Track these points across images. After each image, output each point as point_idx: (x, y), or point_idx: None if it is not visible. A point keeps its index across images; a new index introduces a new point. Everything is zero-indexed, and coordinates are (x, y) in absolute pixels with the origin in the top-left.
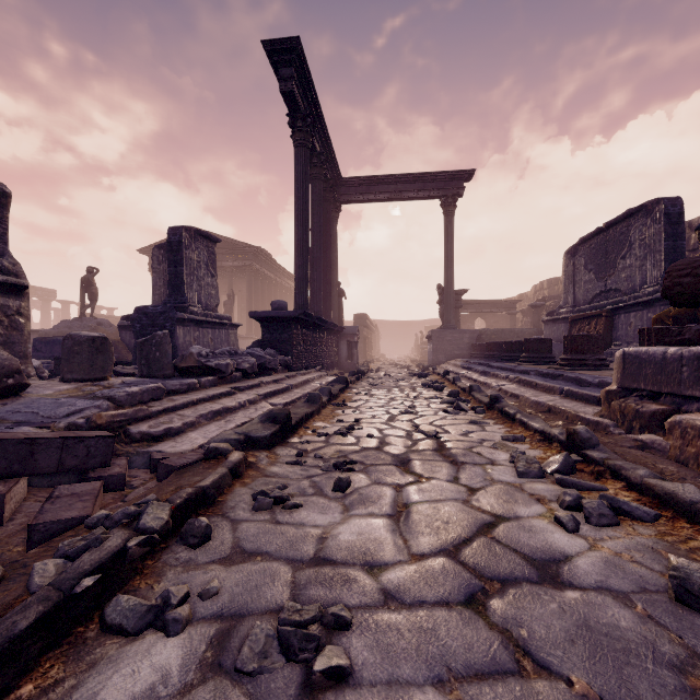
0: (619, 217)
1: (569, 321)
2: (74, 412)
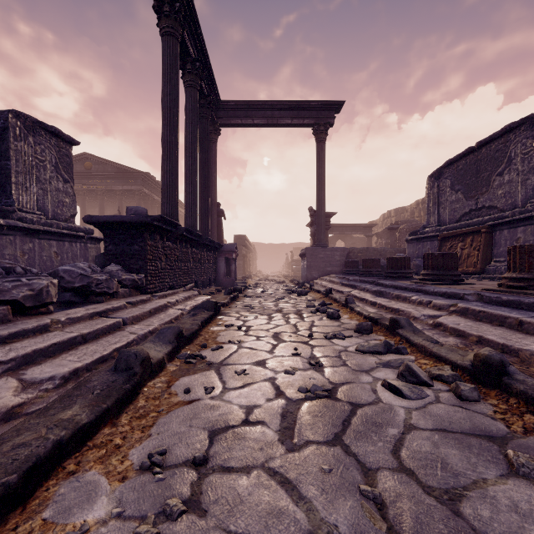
0: (496, 133)
1: (439, 238)
2: None
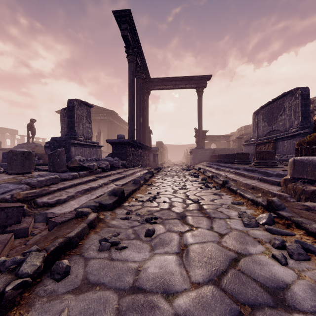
0: (279, 96)
1: (255, 144)
2: (6, 192)
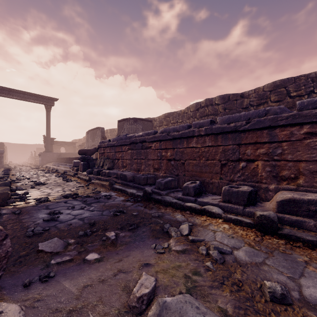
0: (95, 128)
1: None
2: None
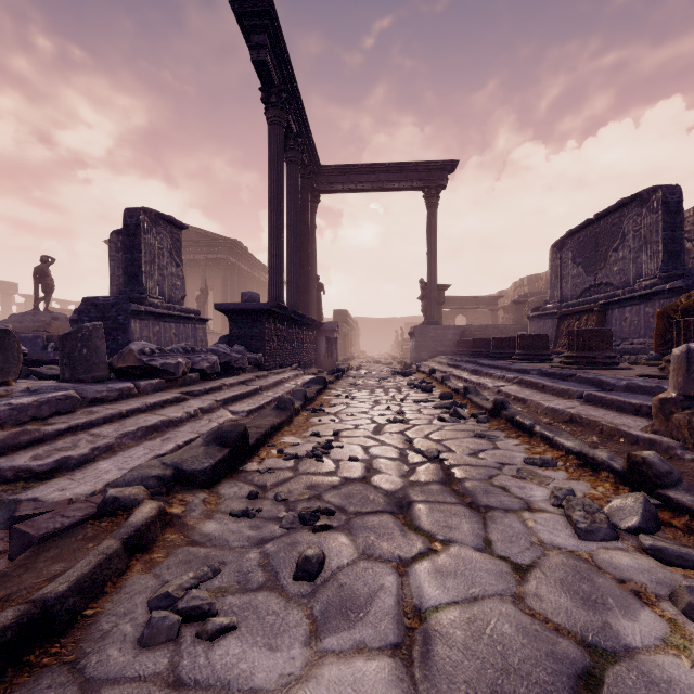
0: (611, 207)
1: (557, 316)
2: None
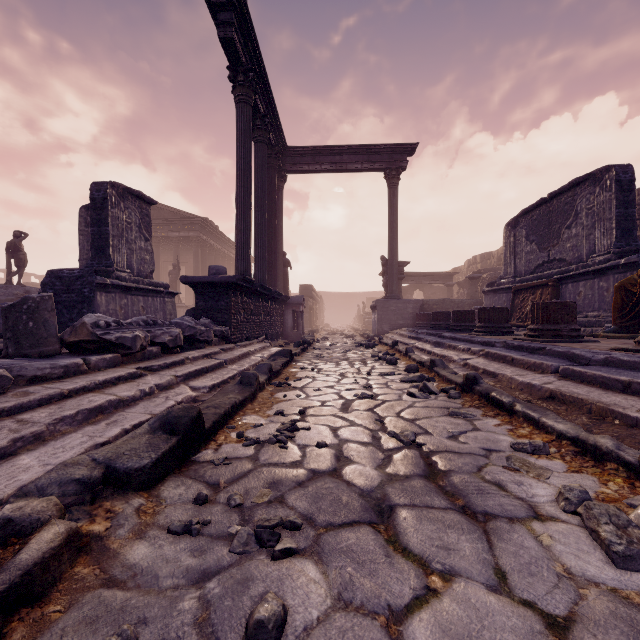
0: (564, 186)
1: (512, 290)
2: None
